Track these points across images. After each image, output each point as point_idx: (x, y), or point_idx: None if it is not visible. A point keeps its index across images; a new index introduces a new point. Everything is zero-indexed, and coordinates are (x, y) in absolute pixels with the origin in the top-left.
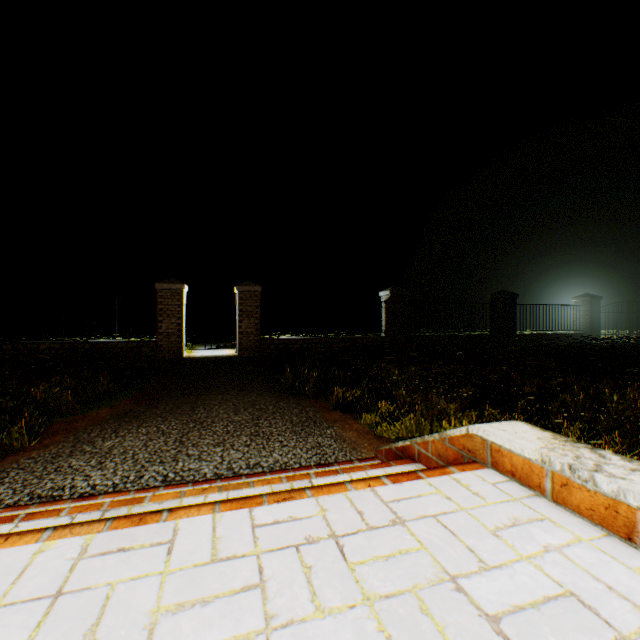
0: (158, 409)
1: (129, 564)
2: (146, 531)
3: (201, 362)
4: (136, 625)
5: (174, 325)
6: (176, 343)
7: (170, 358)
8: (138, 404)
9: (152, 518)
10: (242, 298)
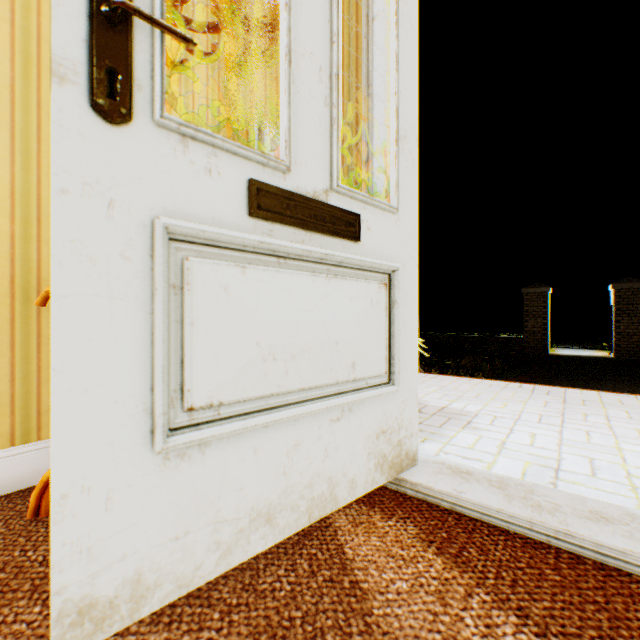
0: (553, 383)
1: (620, 397)
2: (620, 394)
3: (570, 359)
4: (634, 403)
5: (538, 324)
6: (540, 340)
7: (538, 353)
8: (532, 379)
9: (620, 393)
10: (618, 296)
